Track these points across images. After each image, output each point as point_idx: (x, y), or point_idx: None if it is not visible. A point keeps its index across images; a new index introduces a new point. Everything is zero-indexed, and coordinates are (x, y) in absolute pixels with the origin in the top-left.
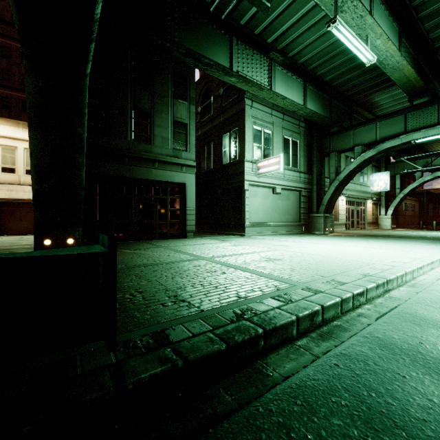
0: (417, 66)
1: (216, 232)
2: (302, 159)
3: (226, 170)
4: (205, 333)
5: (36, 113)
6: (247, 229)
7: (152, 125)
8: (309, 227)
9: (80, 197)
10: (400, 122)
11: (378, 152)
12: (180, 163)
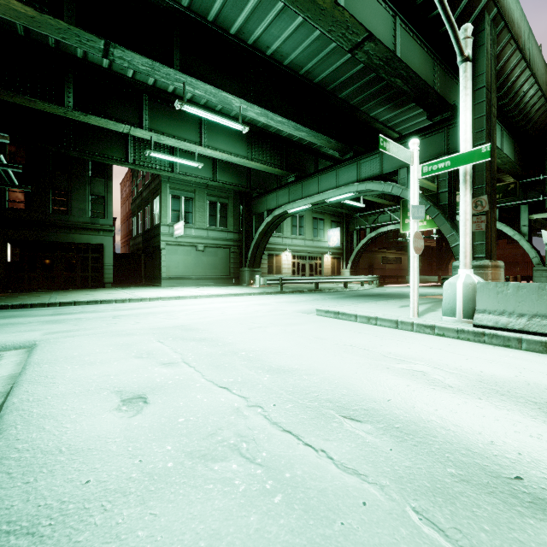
0: (284, 154)
1: (151, 284)
2: (232, 220)
3: (154, 230)
4: None
5: None
6: (164, 281)
7: (70, 200)
8: (240, 280)
9: None
10: (287, 194)
11: (274, 218)
12: (97, 229)
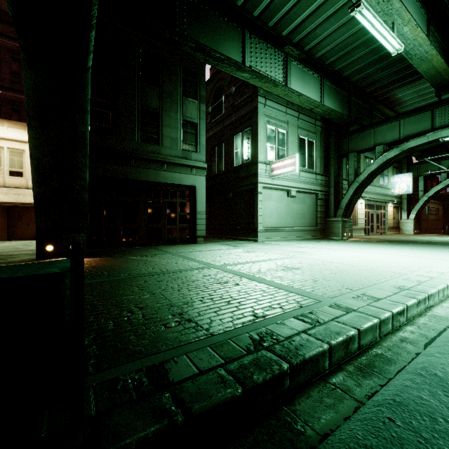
0: (446, 57)
1: (228, 237)
2: (319, 160)
3: (238, 172)
4: (215, 368)
5: (35, 110)
6: (260, 234)
7: (161, 125)
8: (326, 232)
9: (84, 200)
10: (426, 118)
11: (402, 152)
12: (190, 165)
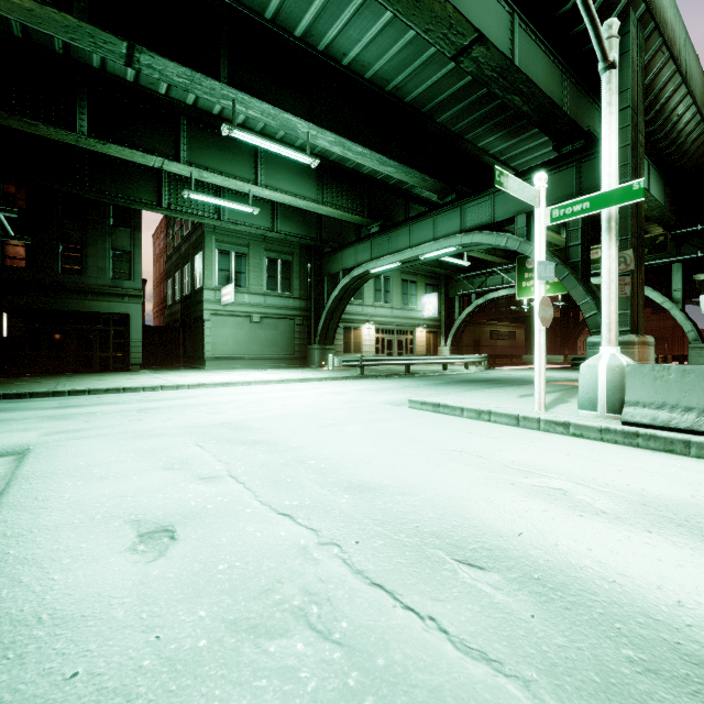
0: (365, 196)
1: (192, 366)
2: (298, 283)
3: (195, 296)
4: None
5: None
6: (208, 362)
7: (85, 256)
8: (307, 360)
9: None
10: (369, 248)
11: (351, 280)
12: (121, 294)
